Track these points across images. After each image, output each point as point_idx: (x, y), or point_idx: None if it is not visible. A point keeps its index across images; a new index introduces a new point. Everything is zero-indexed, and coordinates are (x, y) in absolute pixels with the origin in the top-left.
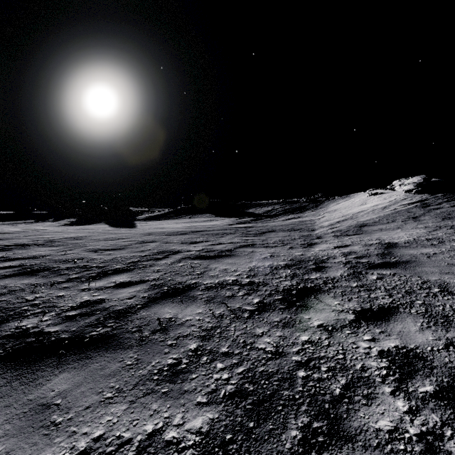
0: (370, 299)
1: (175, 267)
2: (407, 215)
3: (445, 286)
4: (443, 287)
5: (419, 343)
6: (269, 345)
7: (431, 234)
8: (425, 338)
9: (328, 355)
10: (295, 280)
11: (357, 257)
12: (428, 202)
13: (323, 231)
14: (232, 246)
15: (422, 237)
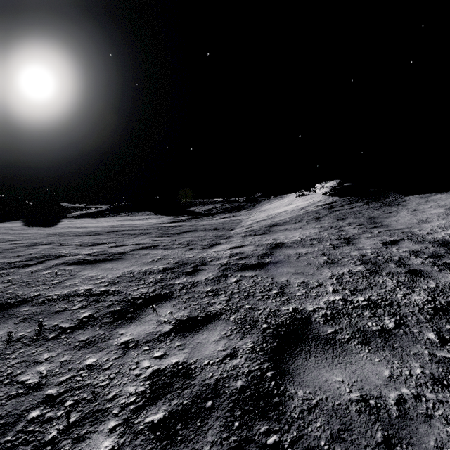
0: (206, 306)
1: (35, 276)
2: (314, 215)
3: (284, 288)
4: (282, 288)
5: (203, 356)
6: (36, 376)
7: (318, 234)
8: (214, 349)
9: (93, 383)
10: (155, 286)
11: (240, 258)
12: (335, 204)
13: (238, 231)
14: (132, 248)
15: (310, 237)
